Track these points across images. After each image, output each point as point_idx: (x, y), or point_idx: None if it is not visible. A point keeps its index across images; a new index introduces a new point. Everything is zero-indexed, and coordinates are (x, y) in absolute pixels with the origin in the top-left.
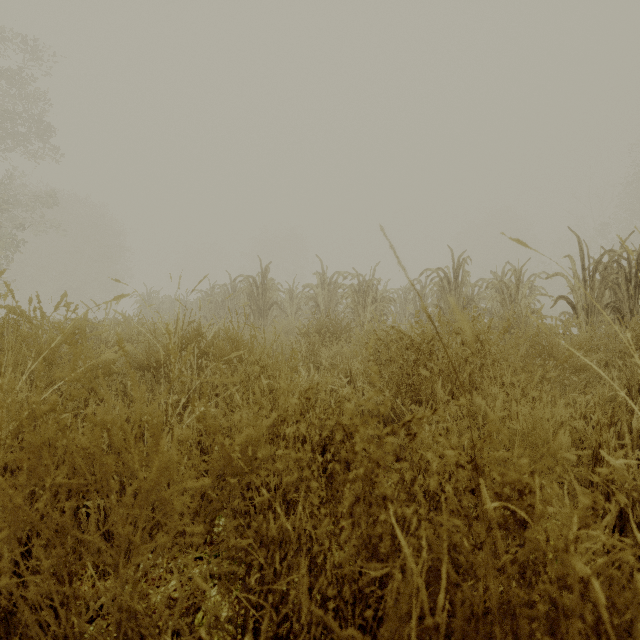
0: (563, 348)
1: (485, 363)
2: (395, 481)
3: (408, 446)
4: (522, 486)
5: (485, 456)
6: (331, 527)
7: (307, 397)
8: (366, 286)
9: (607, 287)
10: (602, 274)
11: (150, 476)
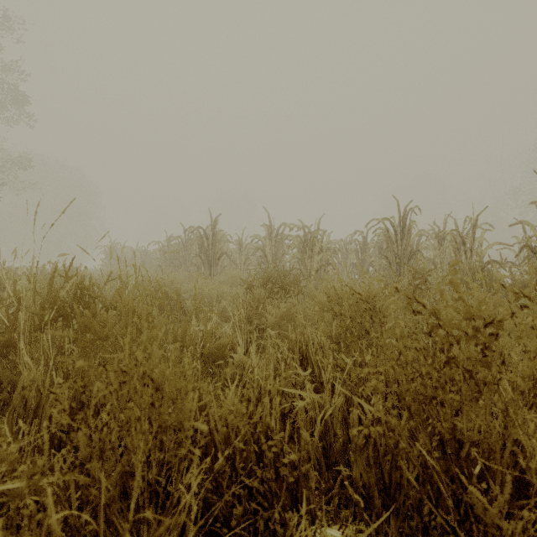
0: None
1: None
2: None
3: None
4: None
5: None
6: None
7: None
8: (313, 236)
9: None
10: None
11: None
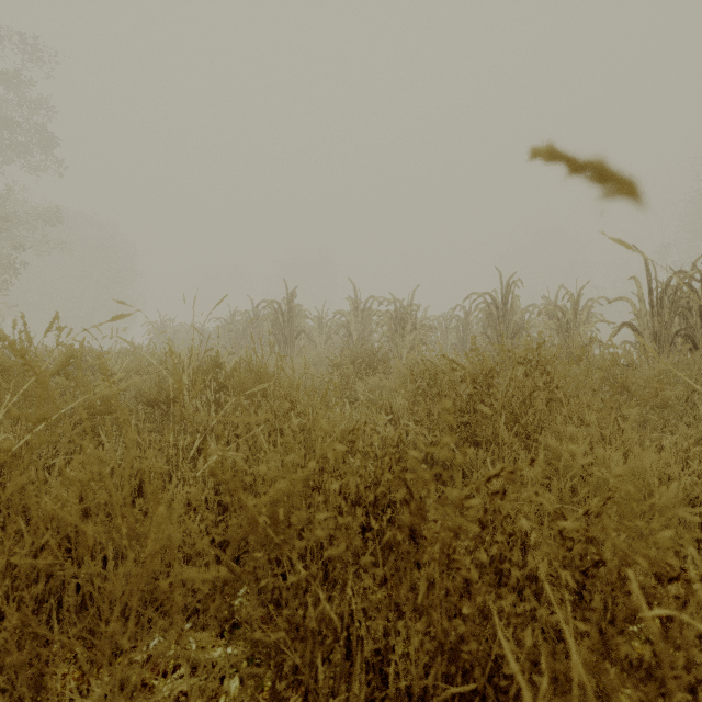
0: (639, 381)
1: (553, 398)
2: (483, 560)
3: (490, 507)
4: (663, 569)
5: (605, 525)
6: (388, 615)
7: (351, 441)
8: (404, 312)
9: (678, 312)
10: (672, 298)
11: (144, 556)
